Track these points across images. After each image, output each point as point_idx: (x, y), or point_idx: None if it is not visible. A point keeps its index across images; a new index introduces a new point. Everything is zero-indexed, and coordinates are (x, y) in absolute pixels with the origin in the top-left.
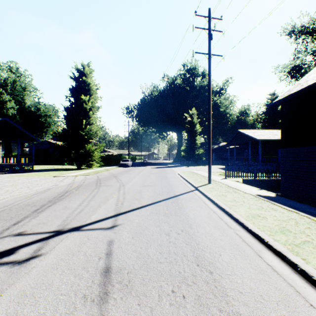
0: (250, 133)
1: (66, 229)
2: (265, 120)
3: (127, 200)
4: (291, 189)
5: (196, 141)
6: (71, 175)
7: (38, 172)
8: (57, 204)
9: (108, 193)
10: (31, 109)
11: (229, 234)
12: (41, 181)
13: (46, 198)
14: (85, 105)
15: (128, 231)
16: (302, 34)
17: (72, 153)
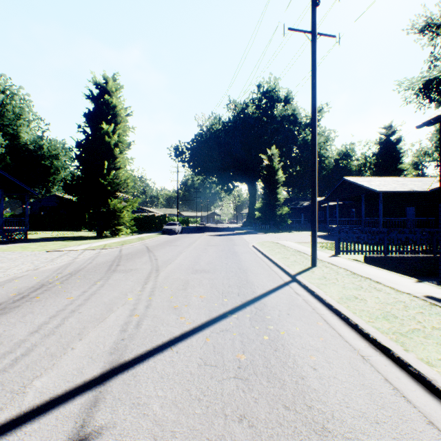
0: (363, 182)
1: None
2: (378, 165)
3: (153, 311)
4: None
5: (278, 195)
6: (77, 249)
7: (30, 243)
8: None
9: (120, 291)
10: (29, 146)
11: None
12: (16, 261)
13: None
14: (108, 139)
15: None
16: None
17: (87, 213)
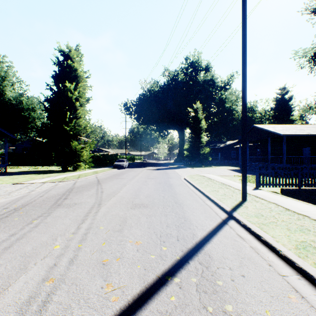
0: (269, 128)
1: None
2: (275, 117)
3: (75, 271)
4: None
5: (201, 139)
6: (39, 182)
7: (6, 176)
8: None
9: (51, 234)
10: (12, 101)
11: None
12: None
13: None
14: (70, 94)
15: None
16: None
17: (54, 152)
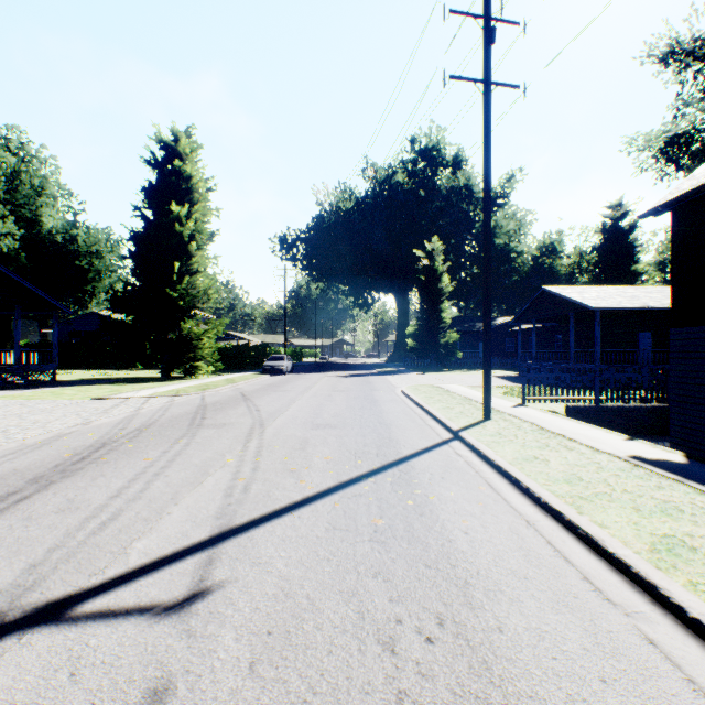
0: (572, 294)
1: (15, 616)
2: (600, 266)
3: (263, 474)
4: (703, 436)
5: (442, 313)
6: (138, 395)
7: (63, 387)
8: (49, 490)
9: (214, 451)
10: (55, 238)
11: (623, 641)
12: (53, 412)
13: (31, 467)
14: (180, 228)
15: (241, 624)
16: (697, 58)
17: (149, 342)
